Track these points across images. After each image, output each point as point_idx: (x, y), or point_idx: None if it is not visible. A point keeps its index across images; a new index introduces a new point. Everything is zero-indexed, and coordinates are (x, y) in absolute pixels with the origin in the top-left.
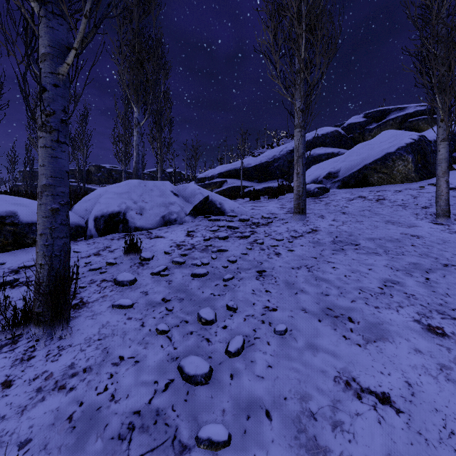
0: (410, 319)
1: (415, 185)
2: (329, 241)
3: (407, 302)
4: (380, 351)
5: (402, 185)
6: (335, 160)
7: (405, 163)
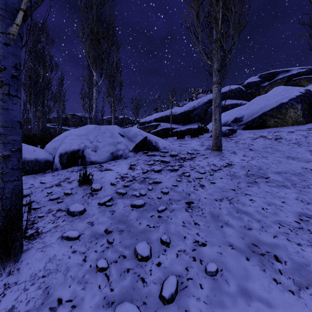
0: None
1: (303, 127)
2: (243, 174)
3: None
4: None
5: (293, 127)
6: (239, 109)
7: (295, 110)
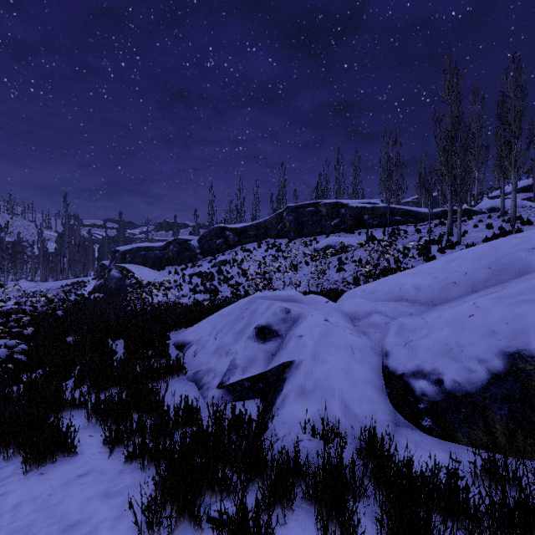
0: None
1: None
2: None
3: None
4: None
5: None
6: None
7: None
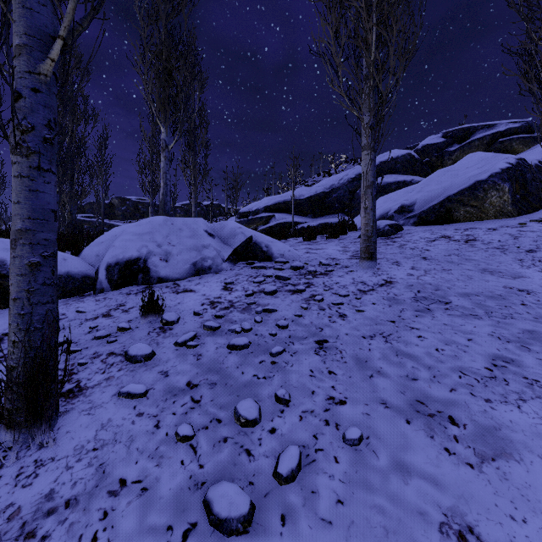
0: (539, 421)
1: (512, 221)
2: (409, 298)
3: (530, 392)
4: (504, 477)
5: (496, 221)
6: (408, 190)
7: (499, 194)
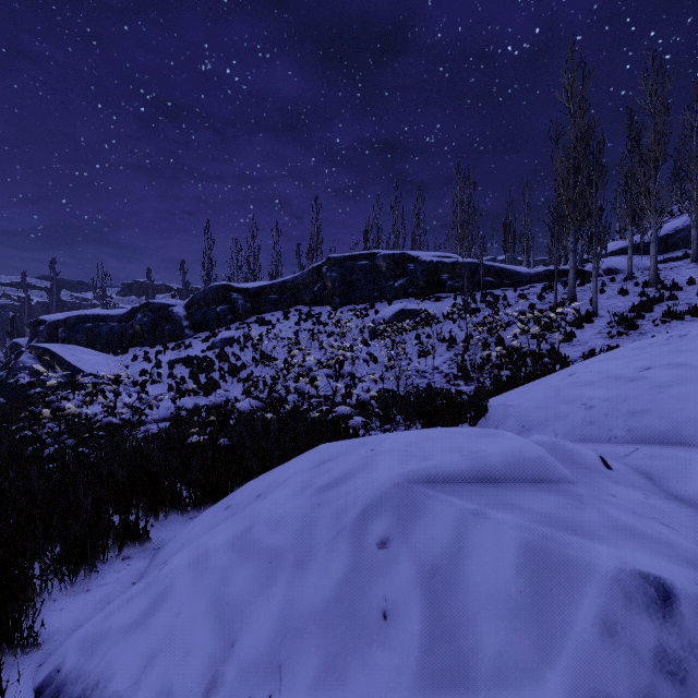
0: None
1: None
2: None
3: None
4: None
5: None
6: None
7: None
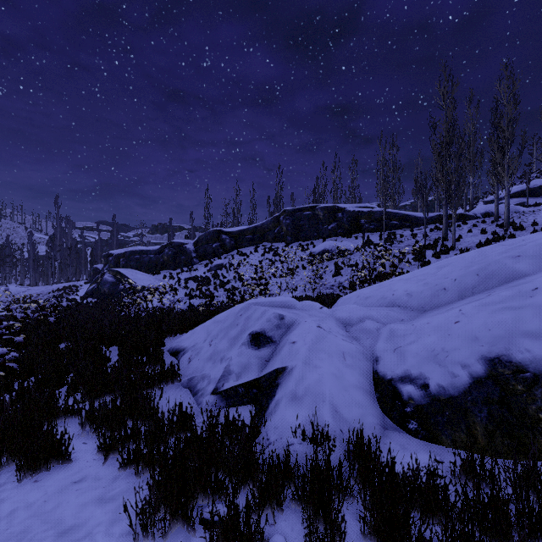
0: None
1: None
2: None
3: None
4: None
5: None
6: None
7: None
